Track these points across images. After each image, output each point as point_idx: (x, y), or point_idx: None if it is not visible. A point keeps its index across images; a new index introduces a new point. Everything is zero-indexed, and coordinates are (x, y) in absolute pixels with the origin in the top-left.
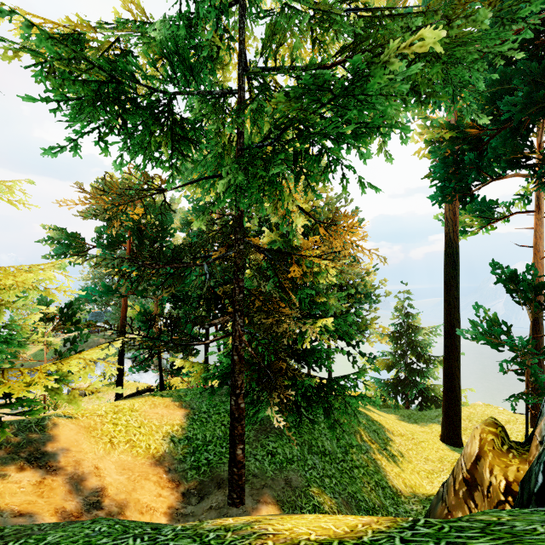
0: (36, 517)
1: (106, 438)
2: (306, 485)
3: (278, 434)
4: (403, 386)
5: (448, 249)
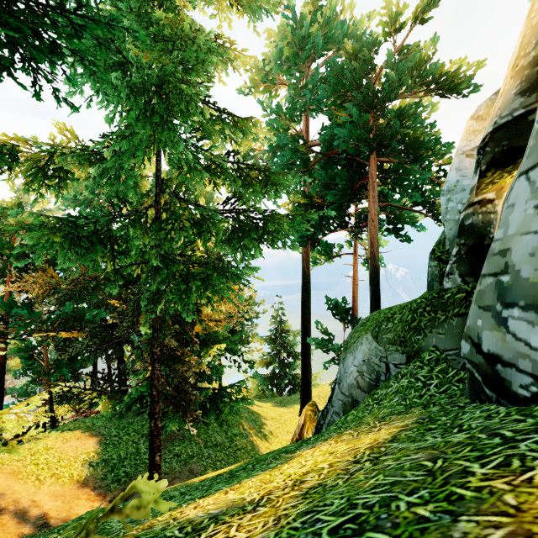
0: None
1: (33, 477)
2: (204, 470)
3: (181, 439)
4: (277, 378)
5: (304, 279)
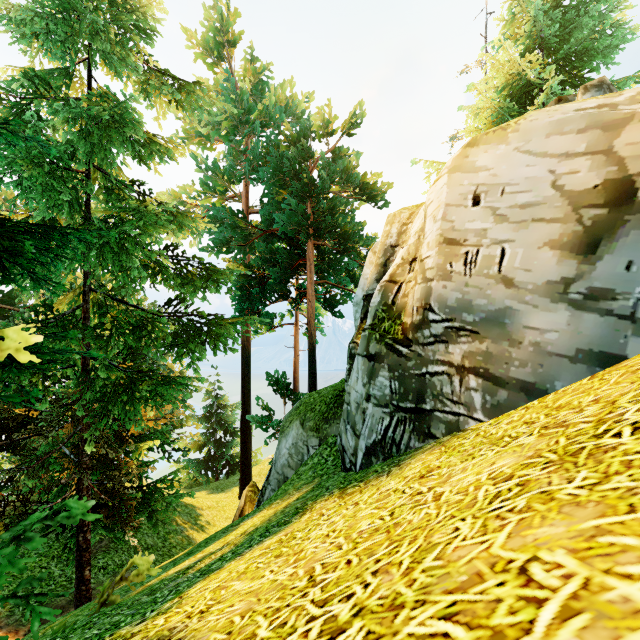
0: None
1: None
2: None
3: (105, 551)
4: (213, 461)
5: (244, 353)
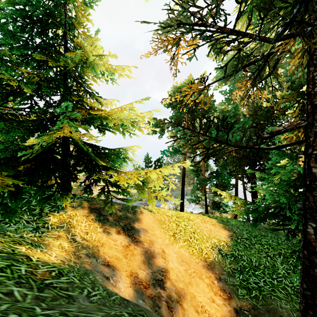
0: (116, 272)
1: (171, 232)
2: None
3: None
4: None
5: None
